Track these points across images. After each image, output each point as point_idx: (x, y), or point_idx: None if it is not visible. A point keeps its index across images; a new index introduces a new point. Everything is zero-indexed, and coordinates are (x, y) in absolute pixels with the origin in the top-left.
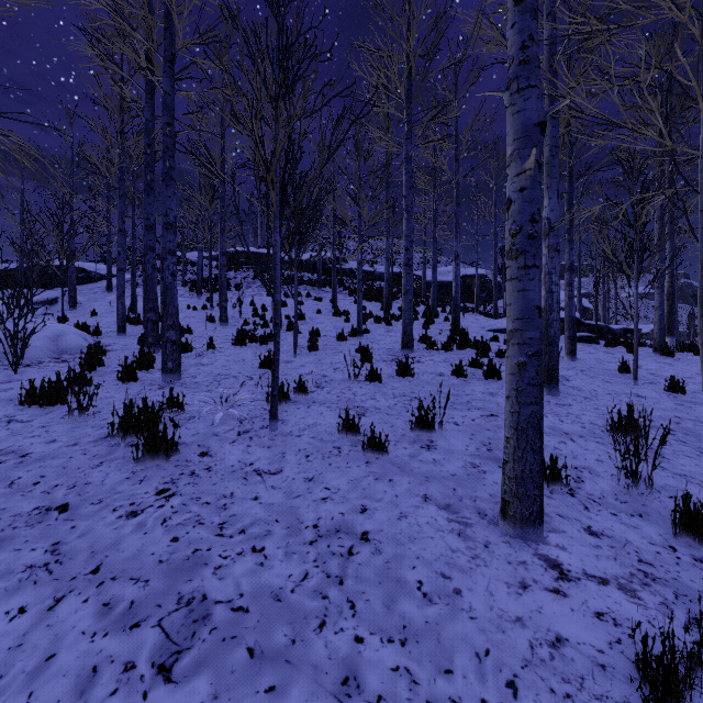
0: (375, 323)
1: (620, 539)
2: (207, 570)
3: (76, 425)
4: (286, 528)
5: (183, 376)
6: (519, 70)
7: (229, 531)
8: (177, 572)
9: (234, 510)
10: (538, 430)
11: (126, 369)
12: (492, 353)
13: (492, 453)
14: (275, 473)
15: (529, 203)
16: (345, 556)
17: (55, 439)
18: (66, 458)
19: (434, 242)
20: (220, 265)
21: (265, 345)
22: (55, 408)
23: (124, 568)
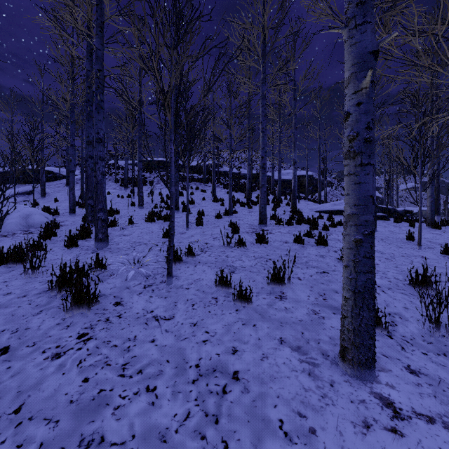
0: (240, 206)
1: (434, 377)
2: (107, 411)
3: (28, 280)
4: (174, 368)
5: (110, 243)
6: (356, 11)
7: (129, 371)
8: (83, 413)
9: (135, 351)
10: (372, 292)
11: (70, 239)
12: (319, 227)
13: (327, 301)
14: (168, 319)
15: (365, 115)
16: (220, 394)
17: (11, 292)
18: (15, 307)
19: (279, 153)
20: (138, 168)
21: (167, 221)
22: (17, 267)
23: (41, 408)
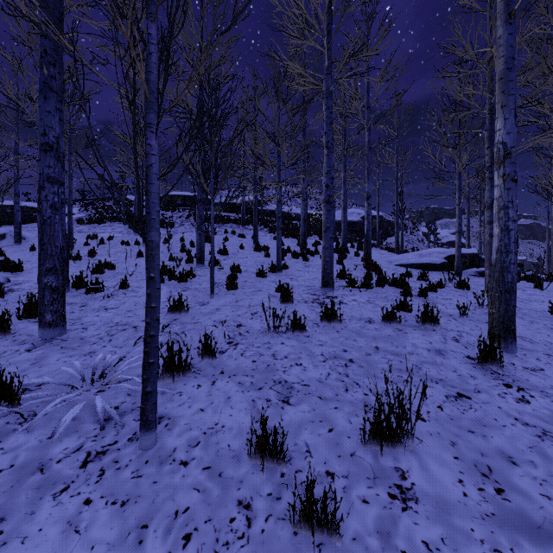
0: (292, 258)
1: None
2: None
3: None
4: None
5: (72, 327)
6: None
7: None
8: None
9: None
10: None
11: None
12: (412, 290)
13: (509, 501)
14: None
15: None
16: None
17: None
18: None
19: (344, 185)
20: None
21: (183, 282)
22: None
23: None
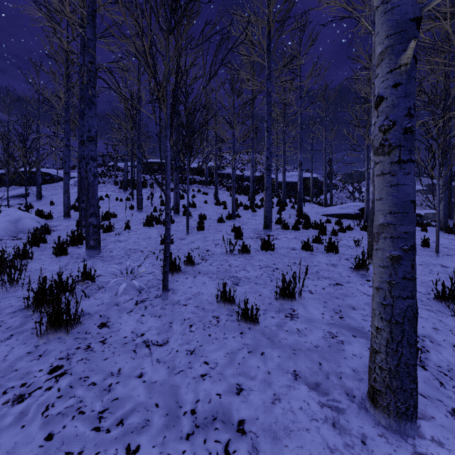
0: (244, 210)
1: None
2: None
3: (5, 295)
4: (164, 416)
5: (103, 250)
6: None
7: (107, 422)
8: None
9: (117, 392)
10: (413, 323)
11: (60, 246)
12: (328, 231)
13: (344, 320)
14: (161, 345)
15: (404, 99)
16: None
17: None
18: None
19: (284, 154)
20: (137, 170)
21: None
22: None
23: None
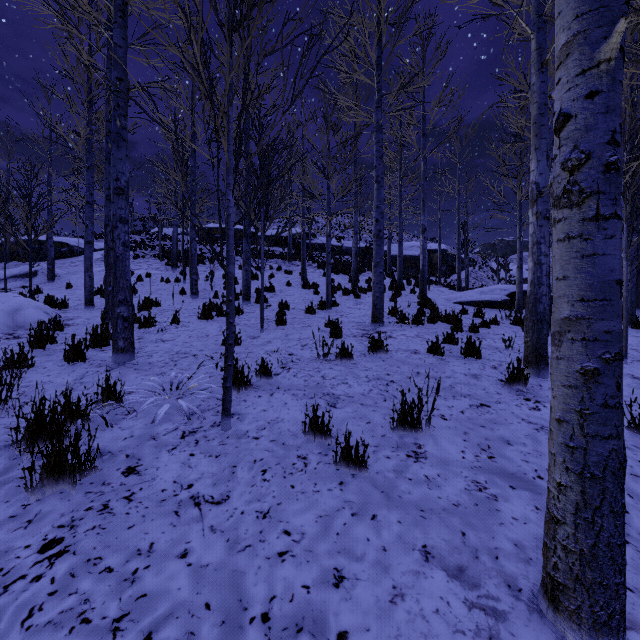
0: (343, 295)
1: None
2: None
3: None
4: (218, 626)
5: (138, 355)
6: None
7: (125, 637)
8: None
9: (146, 583)
10: (618, 477)
11: (74, 348)
12: (464, 326)
13: (496, 462)
14: (218, 502)
15: (605, 116)
16: None
17: None
18: None
19: (400, 216)
20: (190, 238)
21: None
22: None
23: None
